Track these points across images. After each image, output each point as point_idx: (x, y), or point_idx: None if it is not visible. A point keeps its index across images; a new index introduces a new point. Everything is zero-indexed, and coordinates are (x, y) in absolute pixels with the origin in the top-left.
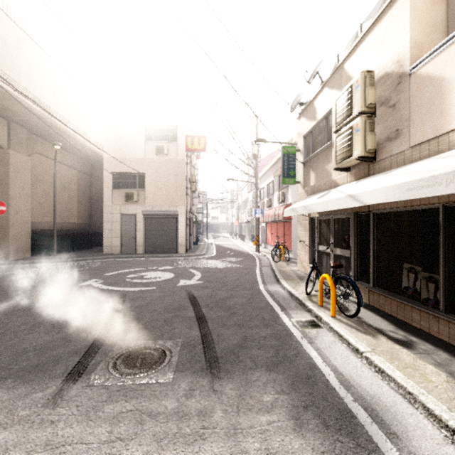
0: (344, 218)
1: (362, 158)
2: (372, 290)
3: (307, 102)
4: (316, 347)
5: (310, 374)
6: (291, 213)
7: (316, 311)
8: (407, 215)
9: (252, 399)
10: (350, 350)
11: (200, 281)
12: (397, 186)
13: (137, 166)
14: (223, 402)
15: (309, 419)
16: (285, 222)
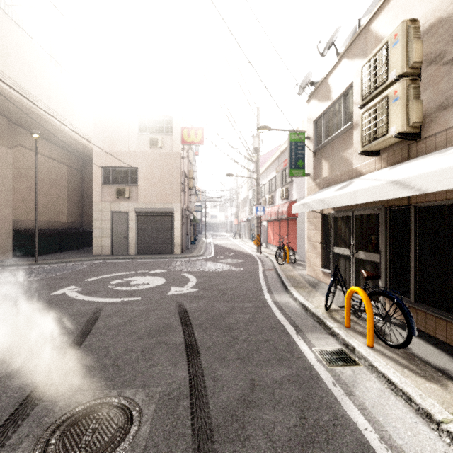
0: (370, 214)
1: (403, 135)
2: (415, 307)
3: (319, 81)
4: (359, 403)
5: None
6: (301, 209)
7: (345, 337)
8: None
9: None
10: (412, 410)
11: (194, 289)
12: None
13: (129, 160)
14: None
15: None
16: (289, 220)
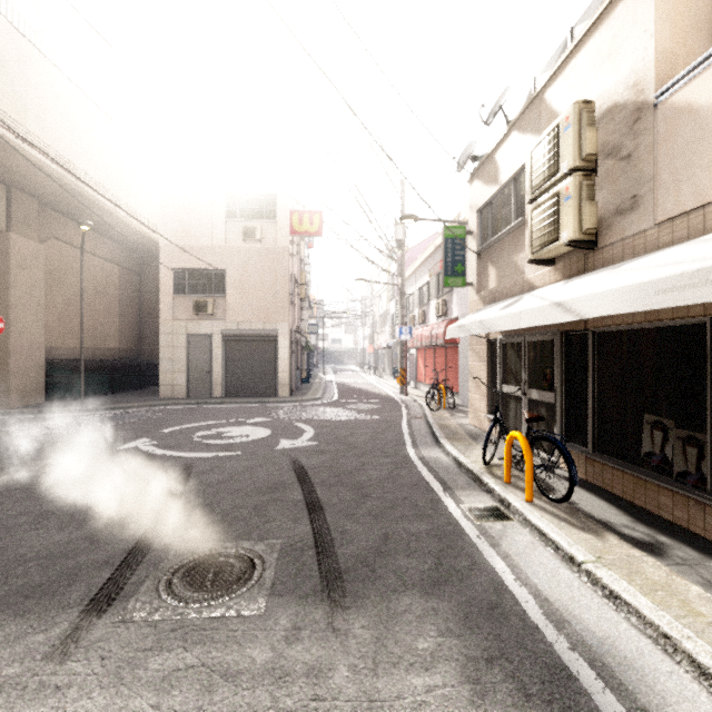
0: (544, 341)
1: (575, 244)
2: (591, 457)
3: (484, 156)
4: (502, 553)
5: (495, 600)
6: (458, 333)
7: (501, 492)
8: (651, 335)
9: (399, 645)
10: (559, 558)
11: (312, 442)
12: (639, 287)
13: (213, 259)
14: (350, 651)
15: (497, 681)
16: (447, 347)
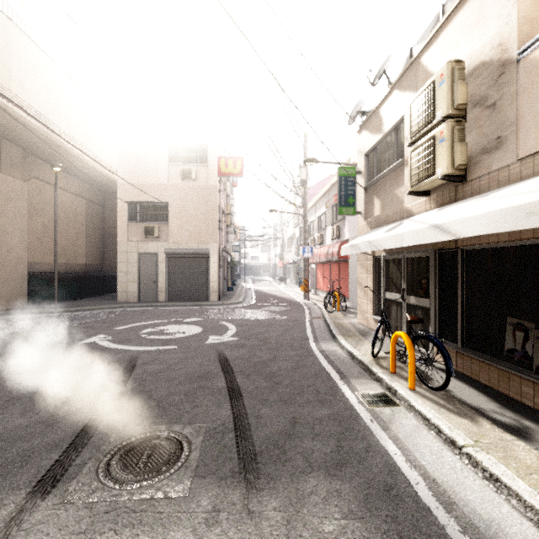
0: (421, 257)
1: (448, 177)
2: (461, 352)
3: (370, 111)
4: (393, 435)
5: (389, 482)
6: (350, 251)
7: (388, 381)
8: (513, 252)
9: (307, 528)
10: (441, 440)
11: (234, 338)
12: (511, 210)
13: (159, 194)
14: (263, 534)
15: None
16: (340, 262)
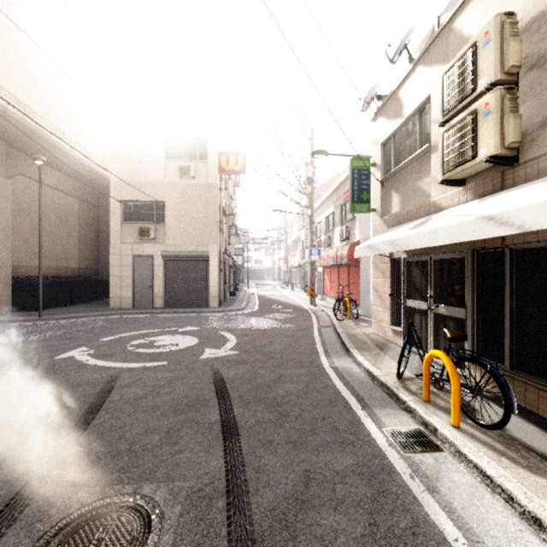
0: (453, 259)
1: (496, 159)
2: (511, 375)
3: (388, 94)
4: (445, 503)
5: None
6: (366, 252)
7: (424, 414)
8: None
9: None
10: (515, 513)
11: (234, 351)
12: None
13: (155, 193)
14: None
15: None
16: (350, 266)
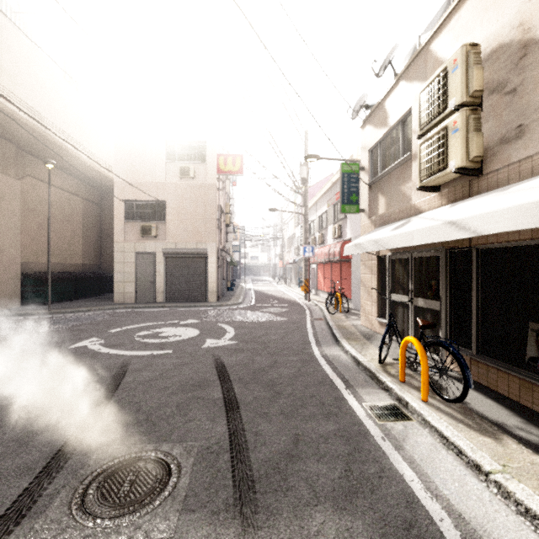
0: (430, 257)
1: (462, 170)
2: (476, 359)
3: (374, 104)
4: (407, 457)
5: (409, 517)
6: (354, 250)
7: (398, 391)
8: (536, 251)
9: None
10: (463, 463)
11: (232, 341)
12: None
13: (156, 193)
14: None
15: None
16: (342, 262)
